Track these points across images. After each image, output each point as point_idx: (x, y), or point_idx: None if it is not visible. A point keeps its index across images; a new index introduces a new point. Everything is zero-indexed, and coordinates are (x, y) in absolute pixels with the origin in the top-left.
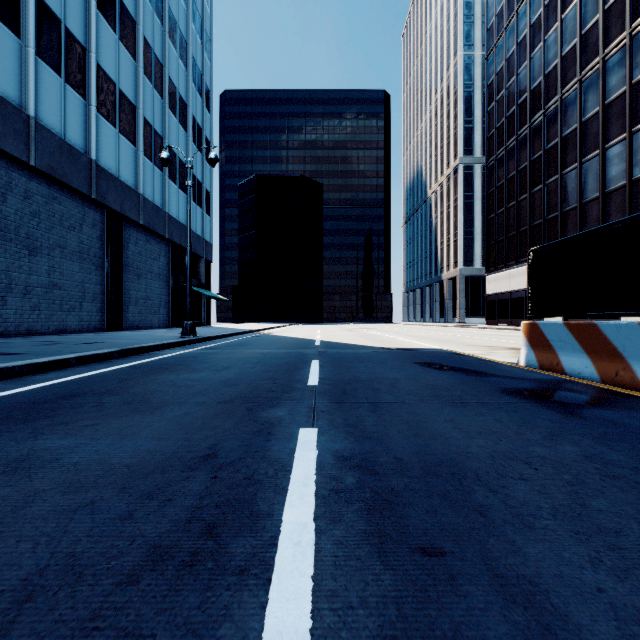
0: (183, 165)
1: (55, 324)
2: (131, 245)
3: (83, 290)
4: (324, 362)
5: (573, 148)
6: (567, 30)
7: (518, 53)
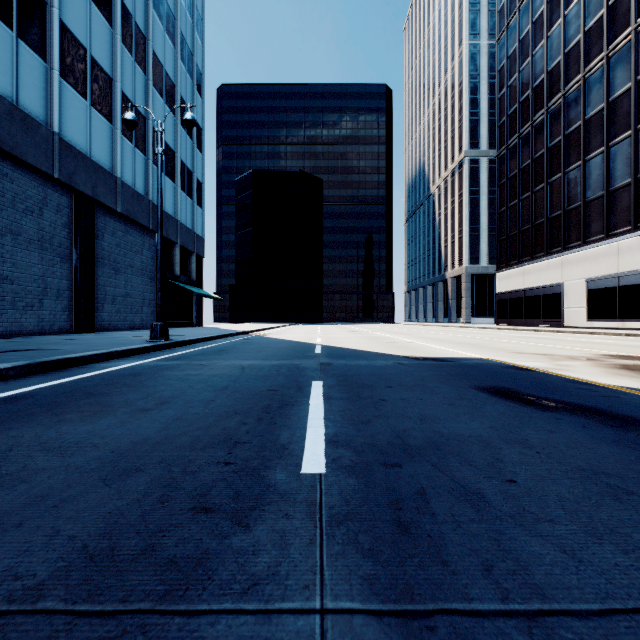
0: (170, 151)
1: (5, 325)
2: (107, 235)
3: (44, 285)
4: (331, 387)
5: (599, 131)
6: (591, 2)
7: (533, 33)
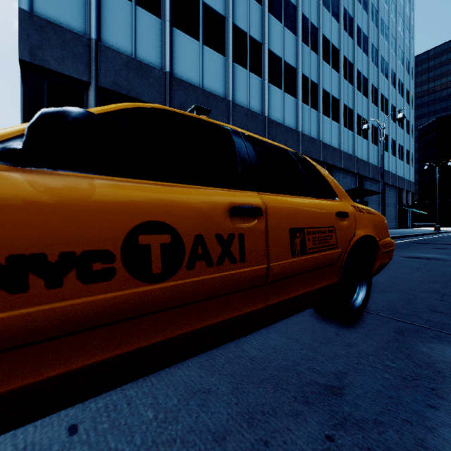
0: (401, 147)
1: None
2: (385, 194)
3: None
4: None
5: None
6: None
7: None
